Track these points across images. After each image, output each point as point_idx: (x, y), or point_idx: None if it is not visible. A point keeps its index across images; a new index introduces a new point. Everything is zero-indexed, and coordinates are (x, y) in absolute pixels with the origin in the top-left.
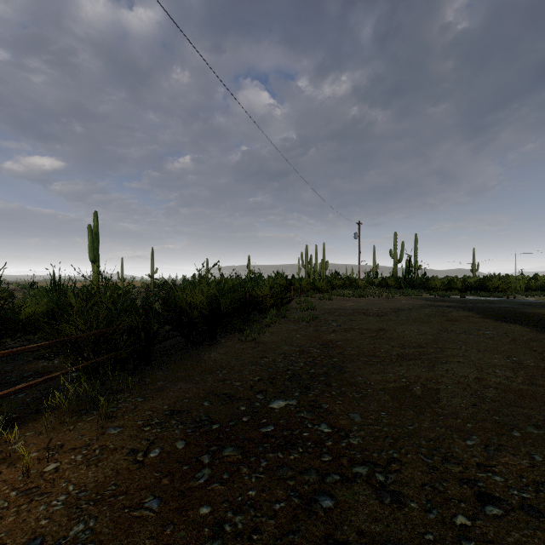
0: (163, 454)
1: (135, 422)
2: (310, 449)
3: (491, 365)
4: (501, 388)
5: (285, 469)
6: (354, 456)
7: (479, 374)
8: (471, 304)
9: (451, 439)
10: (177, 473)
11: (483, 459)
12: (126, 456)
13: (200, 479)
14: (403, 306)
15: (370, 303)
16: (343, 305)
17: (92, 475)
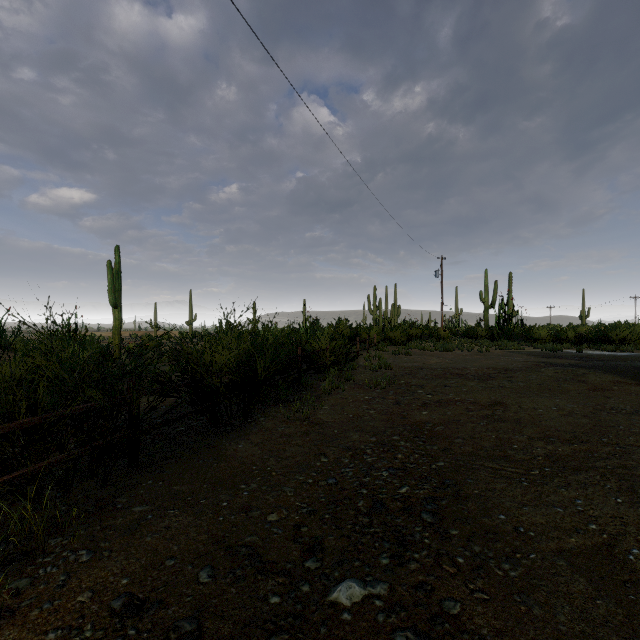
0: None
1: (42, 636)
2: None
3: None
4: None
5: None
6: None
7: None
8: (601, 362)
9: None
10: None
11: None
12: None
13: None
14: (509, 364)
15: (462, 360)
16: (426, 362)
17: None
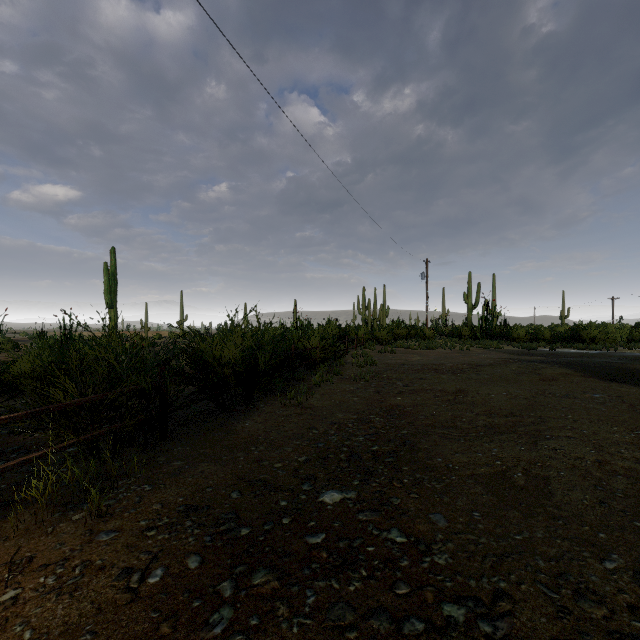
0: (168, 578)
1: (137, 523)
2: (377, 572)
3: (613, 442)
4: (634, 476)
5: (342, 609)
6: (442, 586)
7: (598, 455)
8: (565, 358)
9: (582, 560)
10: (184, 612)
11: (636, 596)
12: (115, 581)
13: (216, 625)
14: (482, 360)
15: (442, 357)
16: (409, 359)
17: (62, 613)
